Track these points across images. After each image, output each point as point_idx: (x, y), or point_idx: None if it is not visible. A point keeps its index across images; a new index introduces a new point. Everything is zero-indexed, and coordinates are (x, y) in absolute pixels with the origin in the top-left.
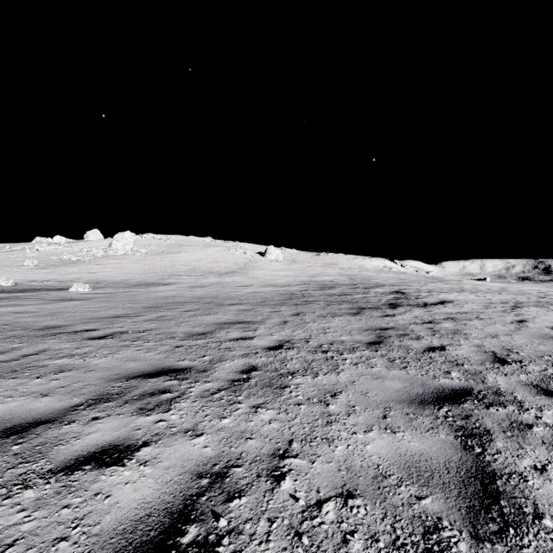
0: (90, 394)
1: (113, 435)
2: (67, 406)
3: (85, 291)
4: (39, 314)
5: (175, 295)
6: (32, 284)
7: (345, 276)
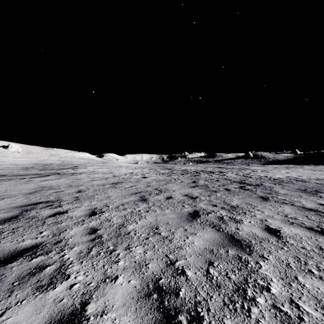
0: None
1: None
2: None
3: None
4: None
5: None
6: None
7: (60, 161)
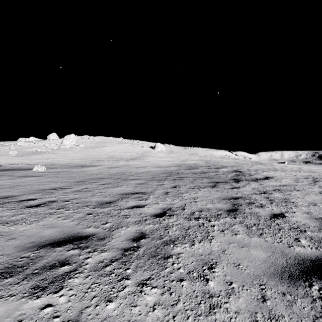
0: None
1: None
2: None
3: (42, 170)
4: (3, 187)
5: (98, 173)
6: (11, 166)
7: (202, 161)
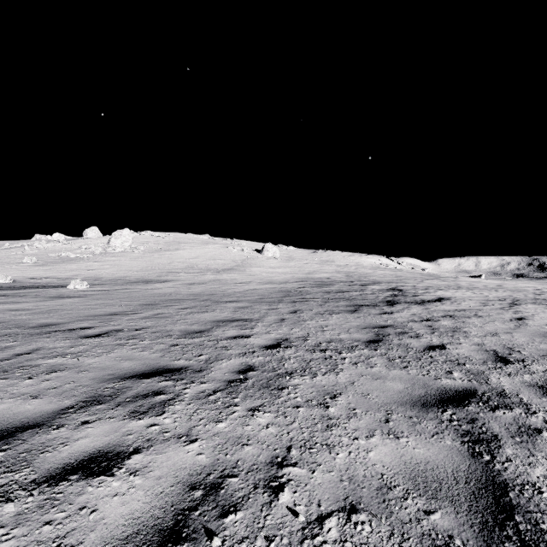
0: (81, 396)
1: (103, 441)
2: (57, 409)
3: (82, 288)
4: (35, 312)
5: (173, 293)
6: (30, 281)
7: (341, 274)
